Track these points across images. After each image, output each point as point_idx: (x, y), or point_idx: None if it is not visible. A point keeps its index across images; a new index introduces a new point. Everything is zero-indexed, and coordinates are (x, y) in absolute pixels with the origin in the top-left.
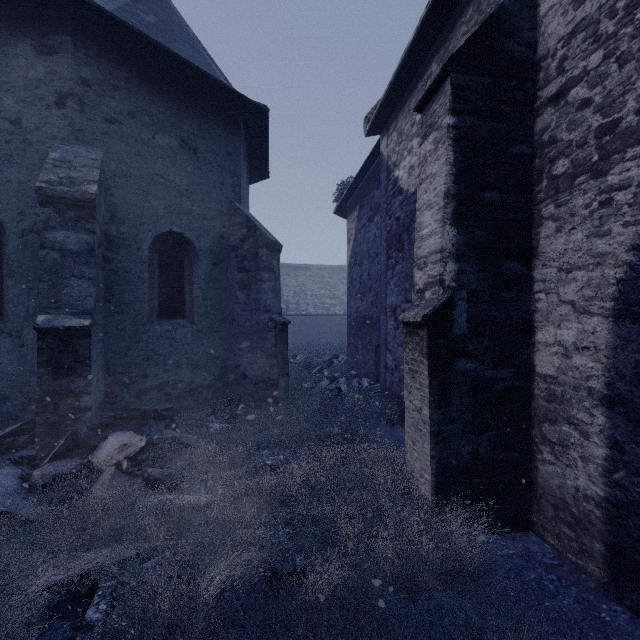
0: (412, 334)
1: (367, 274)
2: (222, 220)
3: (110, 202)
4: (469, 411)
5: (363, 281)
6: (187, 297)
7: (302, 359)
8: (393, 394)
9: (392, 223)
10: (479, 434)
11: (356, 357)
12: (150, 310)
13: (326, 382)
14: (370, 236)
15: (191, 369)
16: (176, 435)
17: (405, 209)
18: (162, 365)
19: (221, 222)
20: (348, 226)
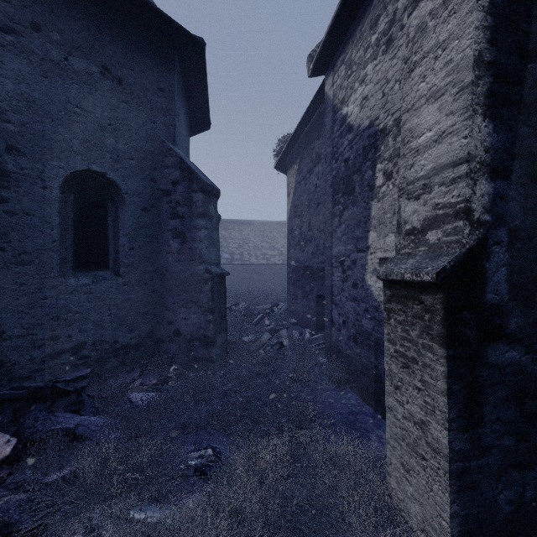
0: (404, 299)
1: (307, 225)
2: (153, 162)
3: (5, 129)
4: (510, 431)
5: (303, 232)
6: (111, 246)
7: (244, 307)
8: (340, 352)
9: (339, 166)
10: (525, 469)
11: (296, 306)
12: (62, 260)
13: (267, 336)
14: (310, 187)
15: (115, 327)
16: (71, 424)
17: (356, 147)
18: (77, 324)
19: (152, 164)
20: (288, 180)
